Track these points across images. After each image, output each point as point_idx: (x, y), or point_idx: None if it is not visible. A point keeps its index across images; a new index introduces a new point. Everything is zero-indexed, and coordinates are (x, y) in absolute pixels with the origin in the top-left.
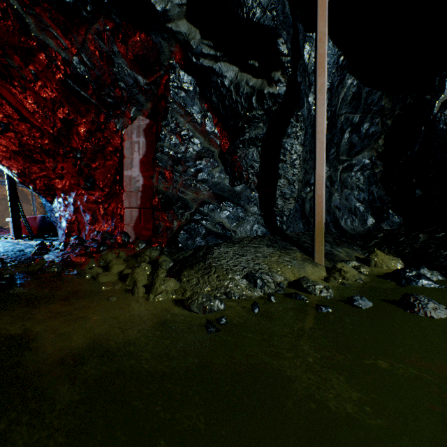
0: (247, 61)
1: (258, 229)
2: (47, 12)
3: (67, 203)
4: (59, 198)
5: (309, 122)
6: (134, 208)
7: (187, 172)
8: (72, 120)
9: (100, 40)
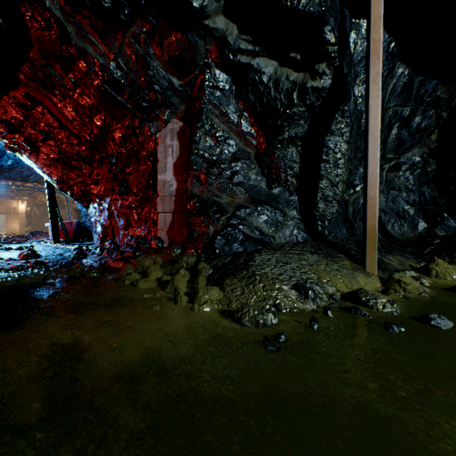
0: (288, 54)
1: (298, 234)
2: (86, 19)
3: (102, 208)
4: (94, 204)
5: (355, 117)
6: (168, 213)
7: (222, 175)
8: (108, 126)
9: (136, 44)
